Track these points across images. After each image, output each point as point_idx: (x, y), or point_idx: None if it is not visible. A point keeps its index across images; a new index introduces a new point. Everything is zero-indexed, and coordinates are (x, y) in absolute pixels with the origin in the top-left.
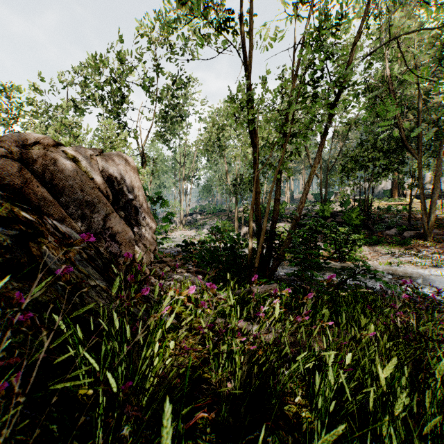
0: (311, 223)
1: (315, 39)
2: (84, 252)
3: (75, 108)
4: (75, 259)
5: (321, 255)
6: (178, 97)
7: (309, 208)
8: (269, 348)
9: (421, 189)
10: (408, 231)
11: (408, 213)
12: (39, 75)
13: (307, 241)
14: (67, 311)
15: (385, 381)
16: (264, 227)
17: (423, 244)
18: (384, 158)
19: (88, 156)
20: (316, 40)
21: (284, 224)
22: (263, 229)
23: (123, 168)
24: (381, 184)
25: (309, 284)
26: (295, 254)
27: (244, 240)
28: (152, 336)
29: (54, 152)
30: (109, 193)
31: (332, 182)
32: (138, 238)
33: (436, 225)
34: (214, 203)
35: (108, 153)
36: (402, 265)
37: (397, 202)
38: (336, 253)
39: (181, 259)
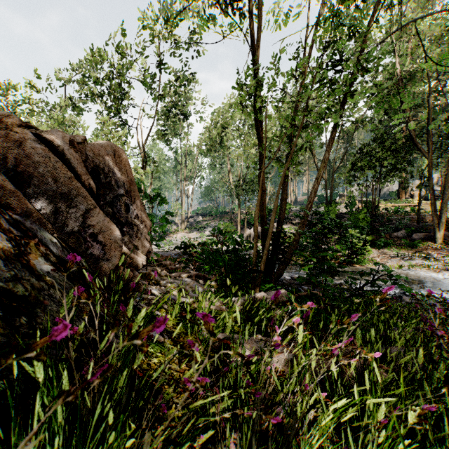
0: (324, 222)
1: (327, 18)
2: (53, 255)
3: (73, 106)
4: (37, 262)
5: (334, 258)
6: (179, 95)
7: (314, 210)
8: (282, 374)
9: (431, 190)
10: (417, 233)
11: (416, 214)
12: (35, 72)
13: (319, 243)
14: (1, 338)
15: (445, 430)
16: (270, 227)
17: (434, 246)
18: (392, 157)
19: (66, 141)
20: (327, 20)
21: (288, 226)
22: (270, 230)
23: (111, 160)
24: (387, 185)
25: (322, 290)
26: (306, 257)
27: (248, 241)
28: (114, 383)
29: (21, 134)
30: (93, 186)
31: (337, 183)
32: (128, 238)
33: (445, 226)
34: (216, 205)
35: (95, 142)
36: (413, 268)
37: (404, 203)
38: (343, 256)
39: (180, 262)
